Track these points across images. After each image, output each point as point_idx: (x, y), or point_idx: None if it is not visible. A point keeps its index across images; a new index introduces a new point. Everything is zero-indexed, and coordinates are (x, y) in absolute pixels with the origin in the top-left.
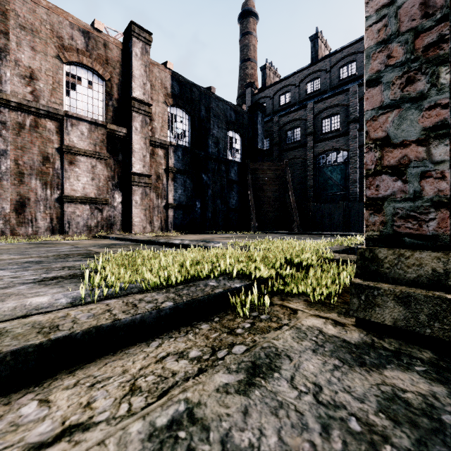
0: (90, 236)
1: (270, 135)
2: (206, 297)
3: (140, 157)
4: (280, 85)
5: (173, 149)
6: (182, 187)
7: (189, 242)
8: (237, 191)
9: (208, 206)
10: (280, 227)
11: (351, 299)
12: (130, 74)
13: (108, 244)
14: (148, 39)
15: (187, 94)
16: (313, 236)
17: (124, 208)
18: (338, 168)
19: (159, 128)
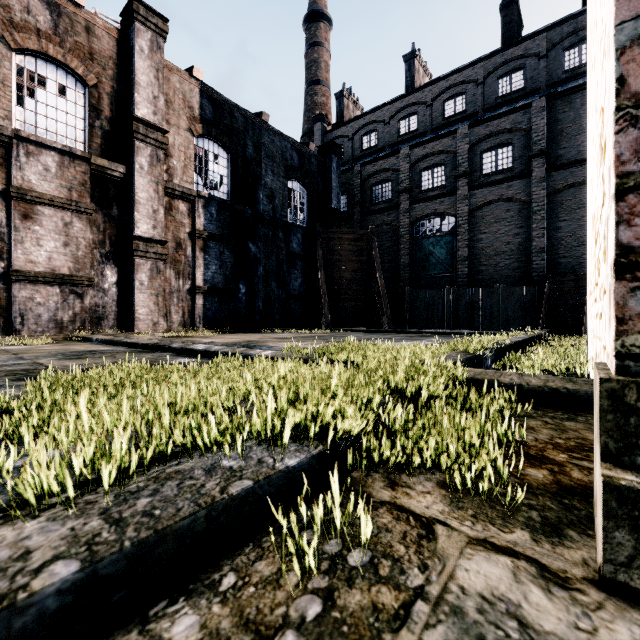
0: (60, 337)
1: (350, 191)
2: (201, 516)
3: (148, 212)
4: (363, 121)
5: (202, 202)
6: (218, 261)
7: (220, 347)
8: (302, 269)
9: (257, 290)
10: (364, 323)
11: (610, 530)
12: (131, 80)
13: (81, 352)
14: (161, 27)
15: (225, 119)
16: (412, 335)
17: (121, 292)
18: (443, 240)
19: (180, 169)
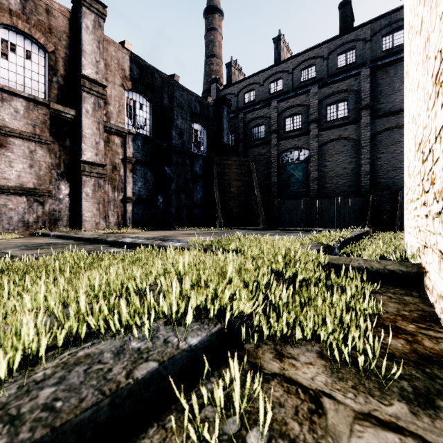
0: (26, 233)
1: (236, 131)
2: (104, 405)
3: (92, 144)
4: (245, 83)
5: (131, 137)
6: (143, 179)
7: (143, 240)
8: (202, 185)
9: (171, 200)
10: (246, 223)
11: None
12: (79, 48)
13: (40, 244)
14: (102, 11)
15: (147, 79)
16: (279, 232)
17: (72, 201)
18: (300, 166)
19: (116, 113)
